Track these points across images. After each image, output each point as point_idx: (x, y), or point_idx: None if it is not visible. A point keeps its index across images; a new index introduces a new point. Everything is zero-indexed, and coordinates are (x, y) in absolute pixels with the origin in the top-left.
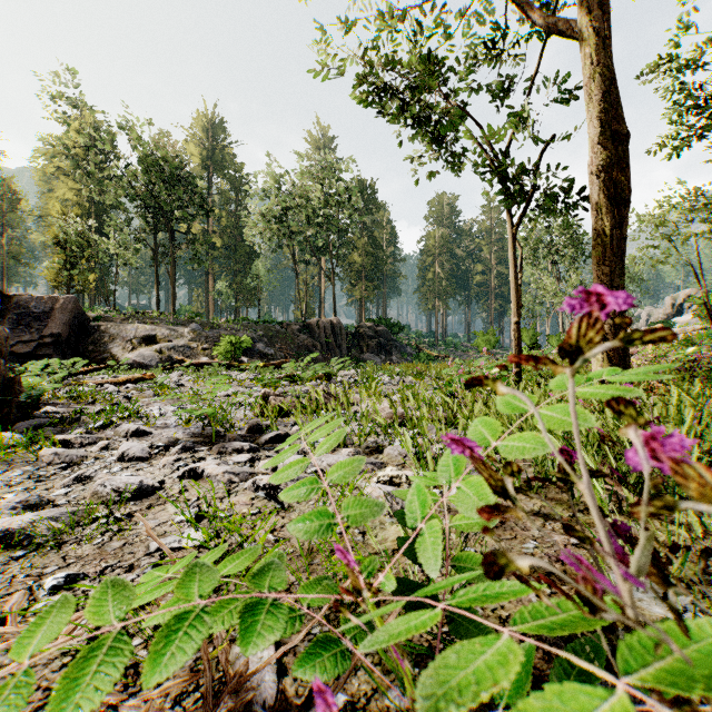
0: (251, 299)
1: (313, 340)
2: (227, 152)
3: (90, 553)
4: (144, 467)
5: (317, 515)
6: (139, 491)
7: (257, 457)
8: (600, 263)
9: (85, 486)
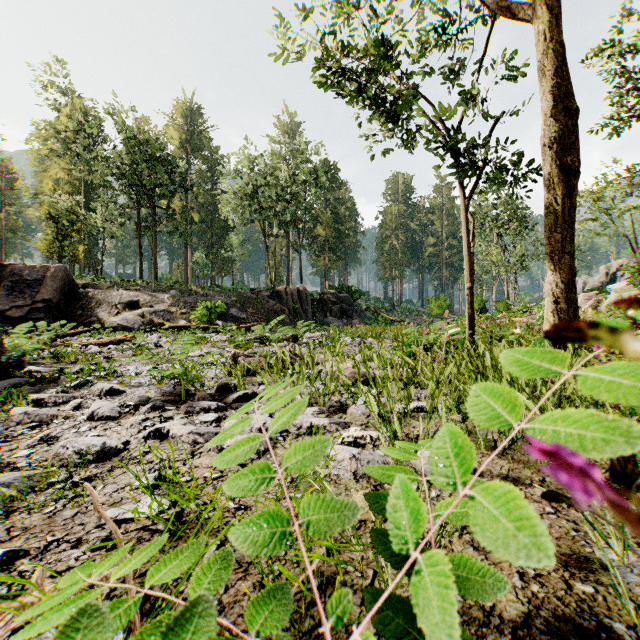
0: (226, 269)
1: (281, 306)
2: (204, 136)
3: (39, 524)
4: (112, 427)
5: (269, 518)
6: (101, 453)
7: (223, 417)
8: (551, 230)
9: (50, 447)
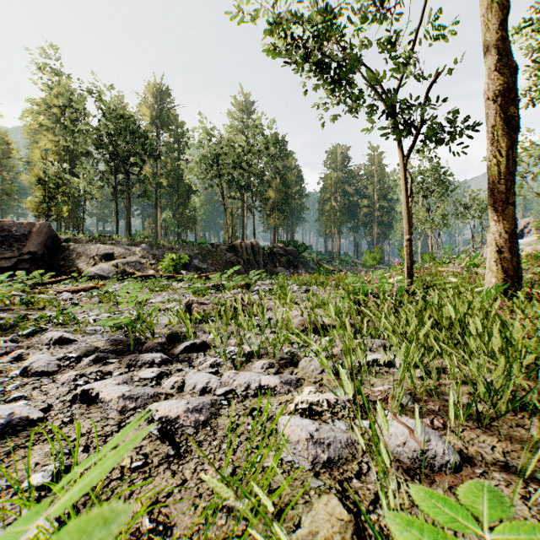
0: (190, 226)
1: (237, 258)
2: (171, 113)
3: None
4: (43, 384)
5: None
6: (7, 427)
7: (166, 372)
8: (495, 181)
9: None
